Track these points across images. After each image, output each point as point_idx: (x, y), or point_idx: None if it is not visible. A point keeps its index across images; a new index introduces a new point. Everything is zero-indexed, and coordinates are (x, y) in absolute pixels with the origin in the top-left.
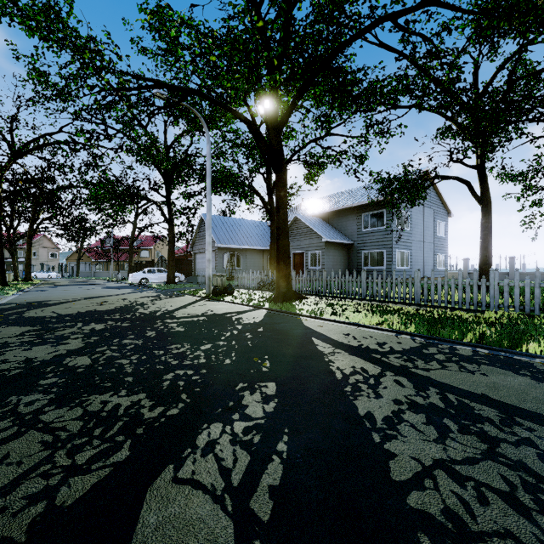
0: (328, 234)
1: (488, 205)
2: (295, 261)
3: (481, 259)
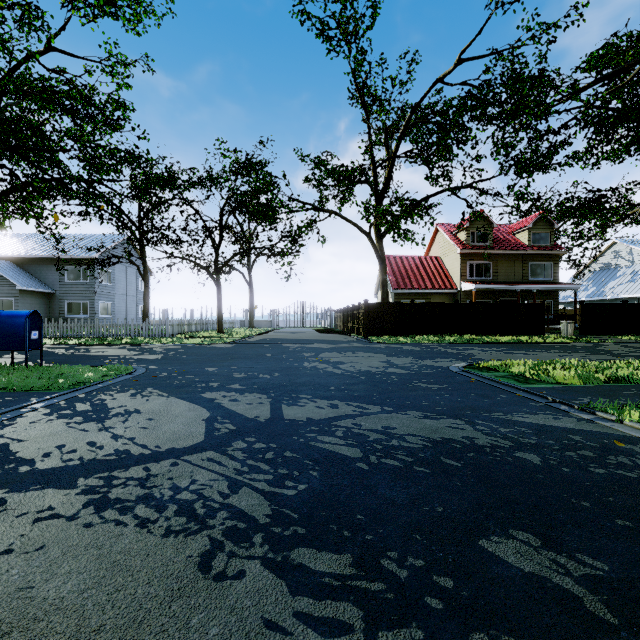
0: (24, 282)
1: (147, 282)
2: None
3: (143, 312)
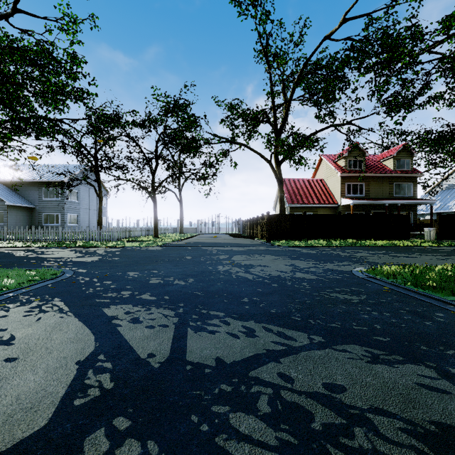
0: (11, 199)
1: (101, 199)
2: None
3: (98, 222)
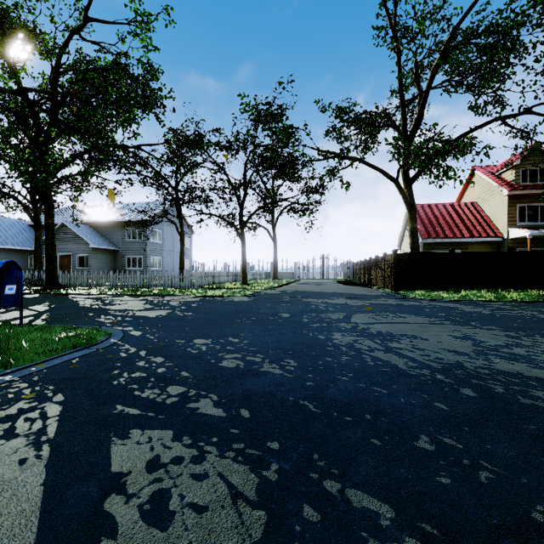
0: (96, 241)
1: (183, 238)
2: (62, 262)
3: (180, 265)
